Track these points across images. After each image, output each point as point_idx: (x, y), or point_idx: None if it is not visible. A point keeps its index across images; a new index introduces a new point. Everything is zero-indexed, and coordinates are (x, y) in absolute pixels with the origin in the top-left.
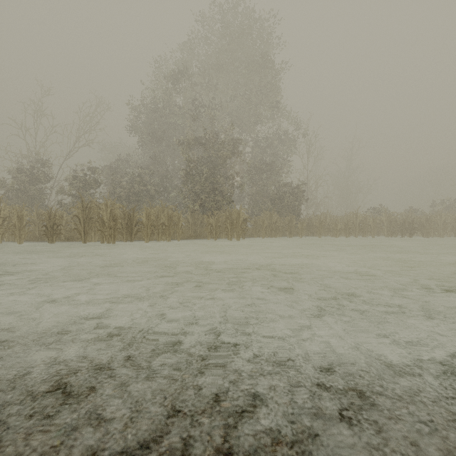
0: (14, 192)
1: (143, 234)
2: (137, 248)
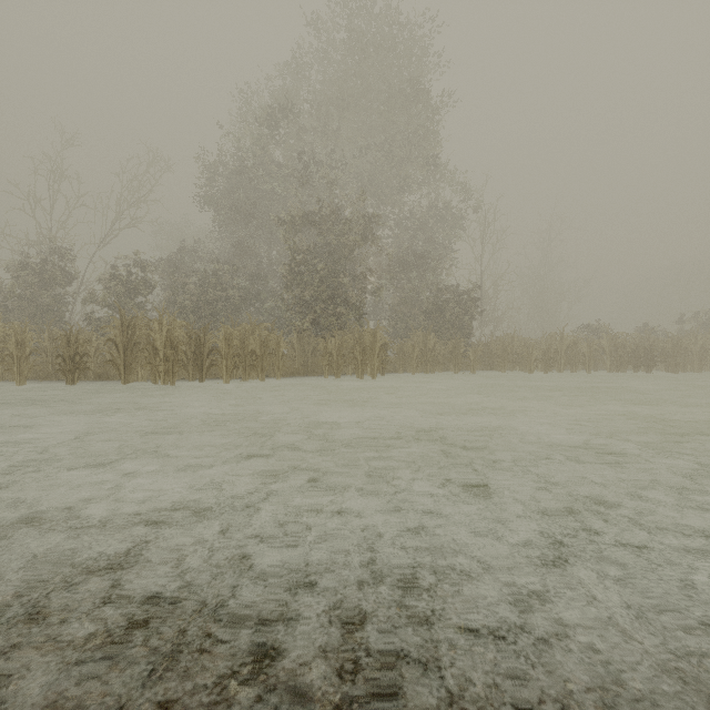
0: (16, 300)
1: (220, 369)
2: (209, 393)
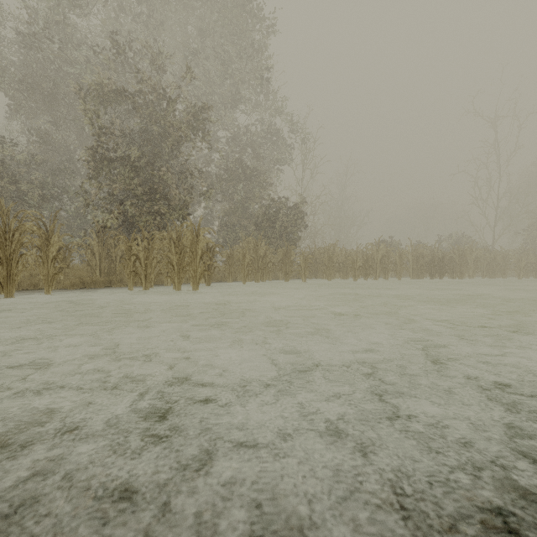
0: None
1: None
2: None
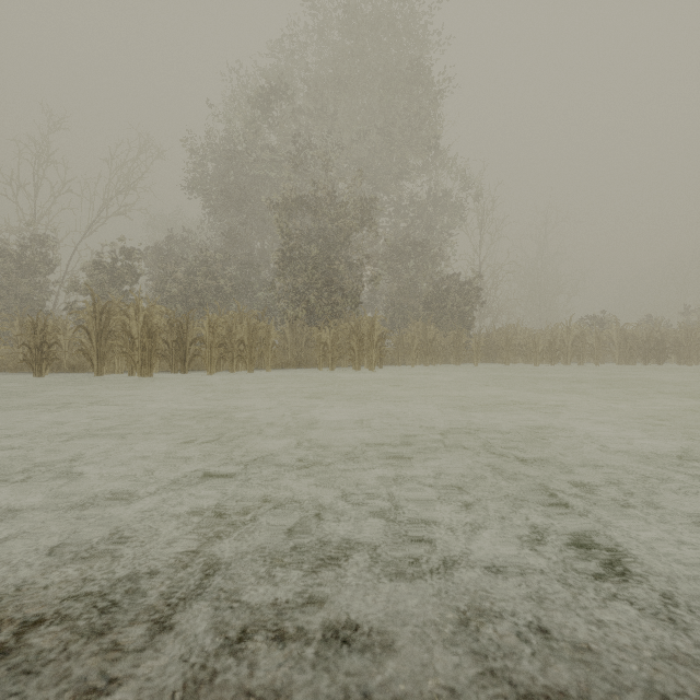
0: None
1: (204, 359)
2: (188, 385)
